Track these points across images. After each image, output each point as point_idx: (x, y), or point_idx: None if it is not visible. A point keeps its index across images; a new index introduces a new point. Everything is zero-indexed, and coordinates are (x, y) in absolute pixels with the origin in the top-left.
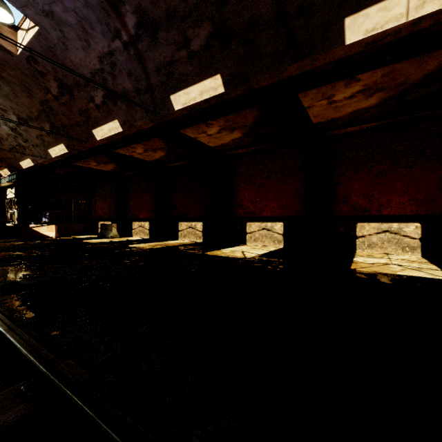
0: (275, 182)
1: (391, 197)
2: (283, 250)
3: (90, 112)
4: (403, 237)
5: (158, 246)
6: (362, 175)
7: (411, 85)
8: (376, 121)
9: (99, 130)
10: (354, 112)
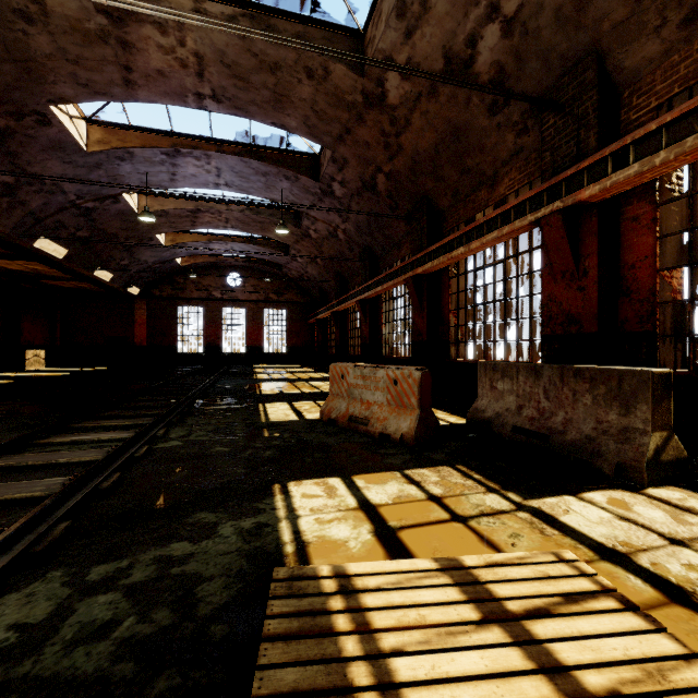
0: None
1: None
2: None
3: None
4: None
5: None
6: None
7: (38, 273)
8: None
9: None
10: None
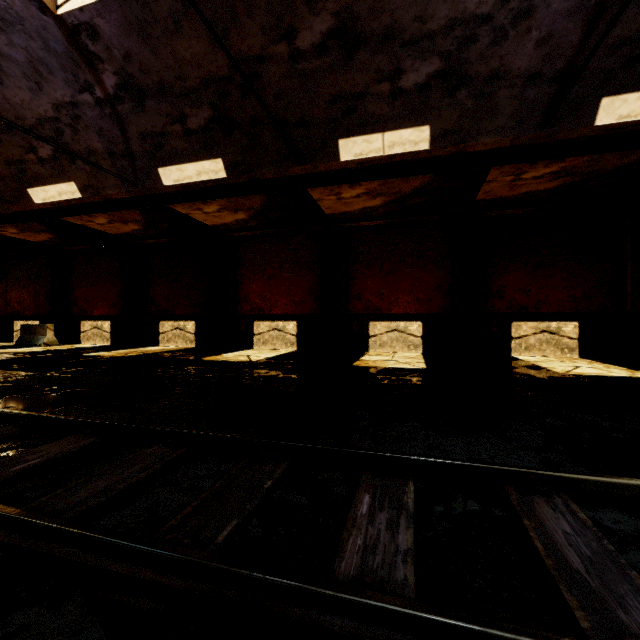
0: (288, 274)
1: (399, 296)
2: (295, 353)
3: (27, 165)
4: (409, 335)
5: (133, 354)
6: (375, 272)
7: (406, 195)
8: (385, 219)
9: (40, 191)
10: (364, 209)
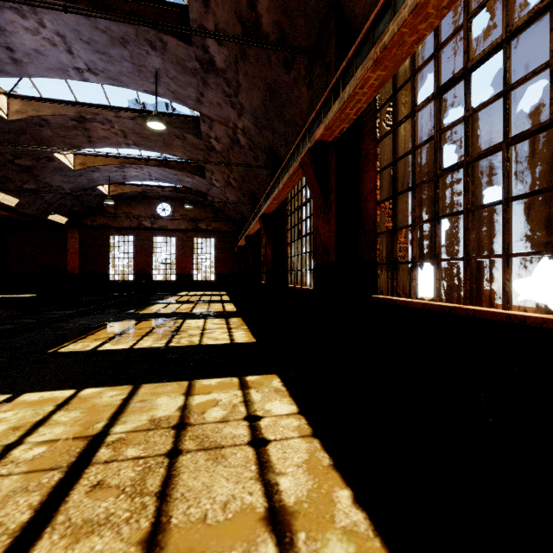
0: None
1: None
2: None
3: None
4: None
5: None
6: None
7: None
8: None
9: None
10: None
